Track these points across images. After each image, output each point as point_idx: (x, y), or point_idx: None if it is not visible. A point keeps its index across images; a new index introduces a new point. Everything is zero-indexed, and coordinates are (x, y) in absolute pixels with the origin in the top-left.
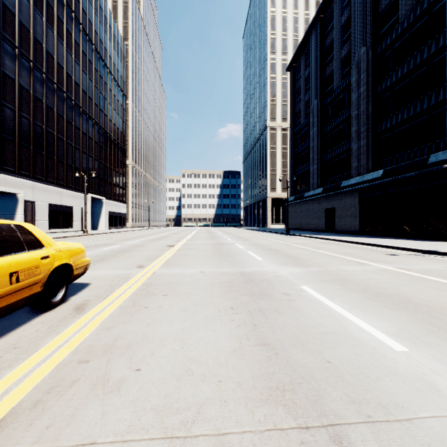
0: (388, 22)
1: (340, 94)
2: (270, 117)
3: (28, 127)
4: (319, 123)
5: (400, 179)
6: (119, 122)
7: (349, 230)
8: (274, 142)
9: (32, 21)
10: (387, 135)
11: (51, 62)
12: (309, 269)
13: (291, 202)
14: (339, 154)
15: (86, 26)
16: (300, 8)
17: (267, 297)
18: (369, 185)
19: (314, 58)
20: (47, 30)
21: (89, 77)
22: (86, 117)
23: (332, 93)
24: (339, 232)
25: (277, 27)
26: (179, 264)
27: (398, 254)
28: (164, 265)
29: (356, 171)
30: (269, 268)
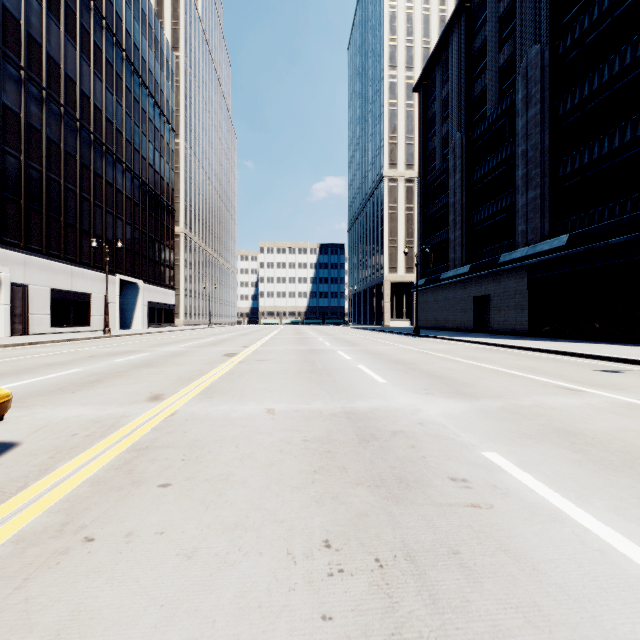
0: (576, 3)
1: (497, 122)
2: (389, 163)
3: (18, 170)
4: (464, 168)
5: (598, 248)
6: (165, 169)
7: (512, 330)
8: (394, 200)
9: (23, 7)
10: (575, 180)
11: (55, 72)
12: (480, 405)
13: (421, 288)
14: (496, 213)
15: (113, 22)
16: (433, 1)
17: (416, 492)
18: (545, 259)
19: (456, 69)
20: (48, 23)
21: (118, 99)
22: (113, 160)
23: (484, 121)
24: (496, 333)
25: (399, 30)
26: (231, 392)
27: (621, 371)
28: (202, 395)
29: (524, 238)
30: (402, 401)
